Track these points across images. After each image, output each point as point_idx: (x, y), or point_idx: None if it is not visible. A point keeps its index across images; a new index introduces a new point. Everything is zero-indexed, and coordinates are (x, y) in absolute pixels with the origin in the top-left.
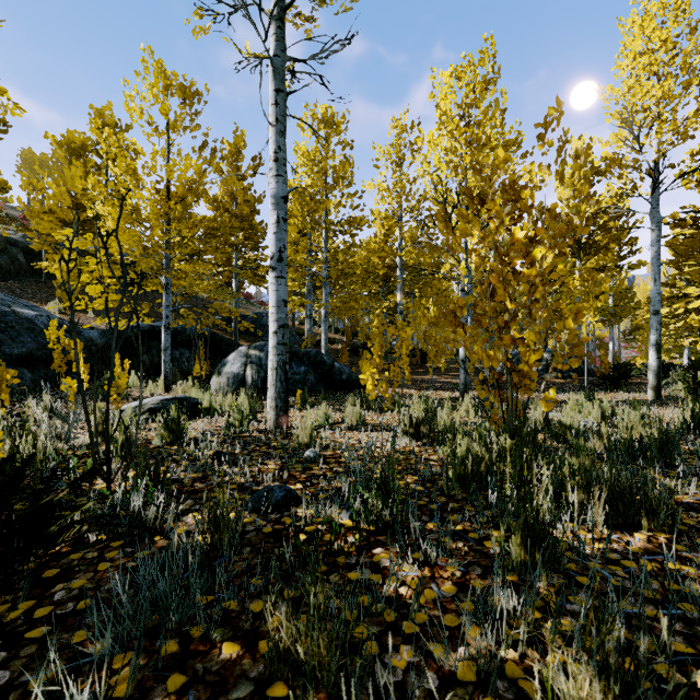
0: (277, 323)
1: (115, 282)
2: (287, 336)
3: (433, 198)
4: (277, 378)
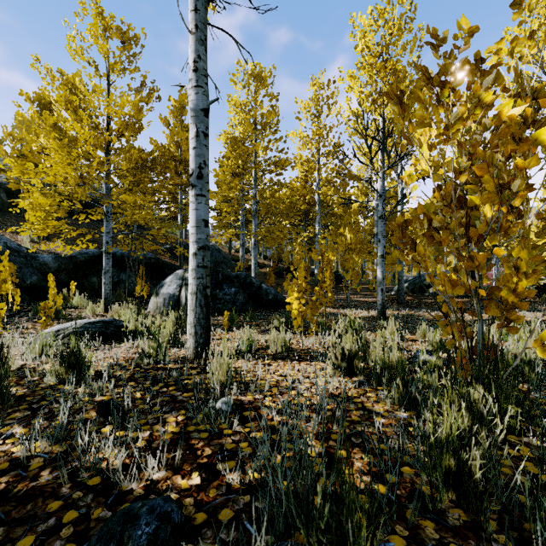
0: (196, 244)
1: (56, 210)
2: (207, 258)
3: (354, 129)
4: (196, 304)
